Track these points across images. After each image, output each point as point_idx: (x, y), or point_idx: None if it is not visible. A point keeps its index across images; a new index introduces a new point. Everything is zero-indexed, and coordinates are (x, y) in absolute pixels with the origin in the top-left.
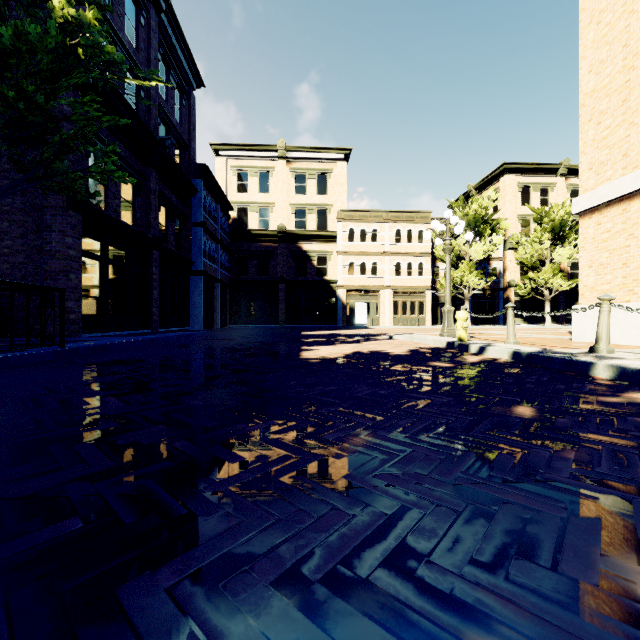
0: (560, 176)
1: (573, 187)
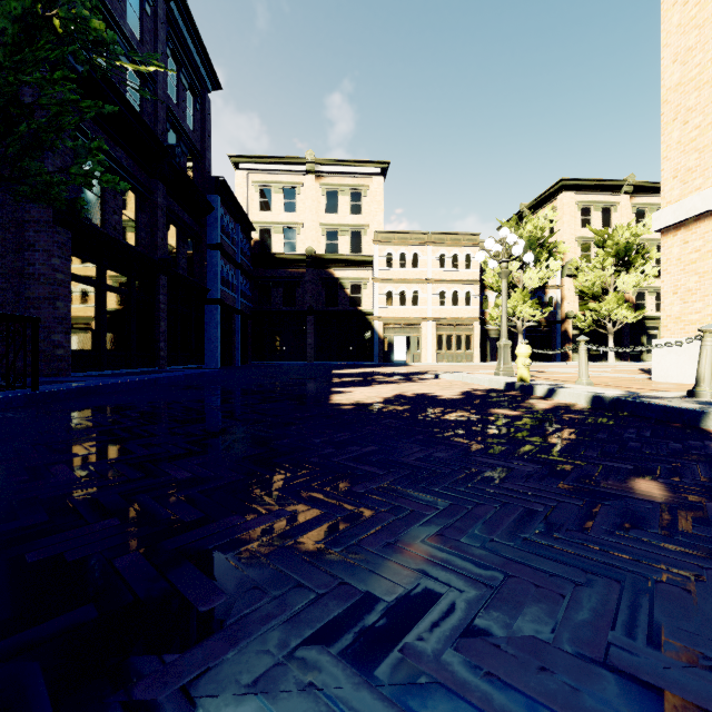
0: (624, 194)
1: (639, 206)
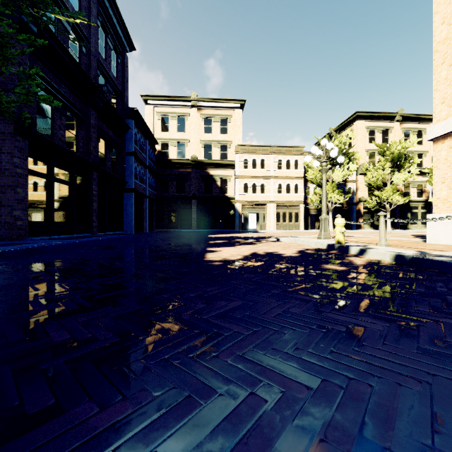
0: (396, 121)
1: (406, 130)
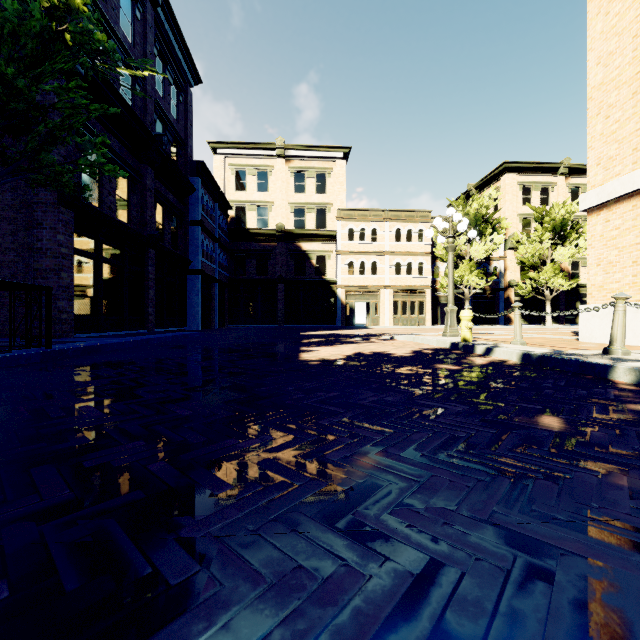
0: (561, 175)
1: (574, 186)
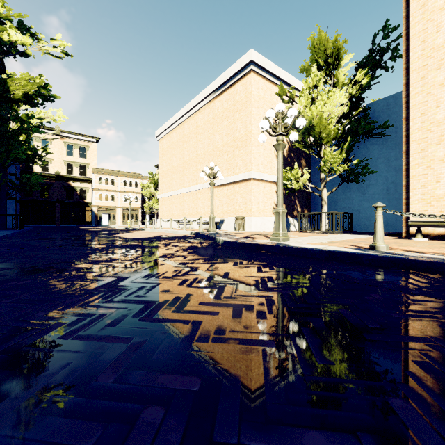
0: None
1: None
